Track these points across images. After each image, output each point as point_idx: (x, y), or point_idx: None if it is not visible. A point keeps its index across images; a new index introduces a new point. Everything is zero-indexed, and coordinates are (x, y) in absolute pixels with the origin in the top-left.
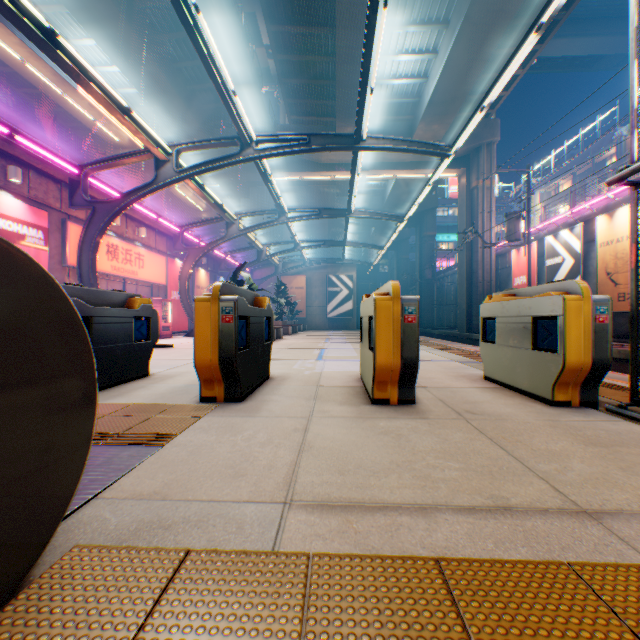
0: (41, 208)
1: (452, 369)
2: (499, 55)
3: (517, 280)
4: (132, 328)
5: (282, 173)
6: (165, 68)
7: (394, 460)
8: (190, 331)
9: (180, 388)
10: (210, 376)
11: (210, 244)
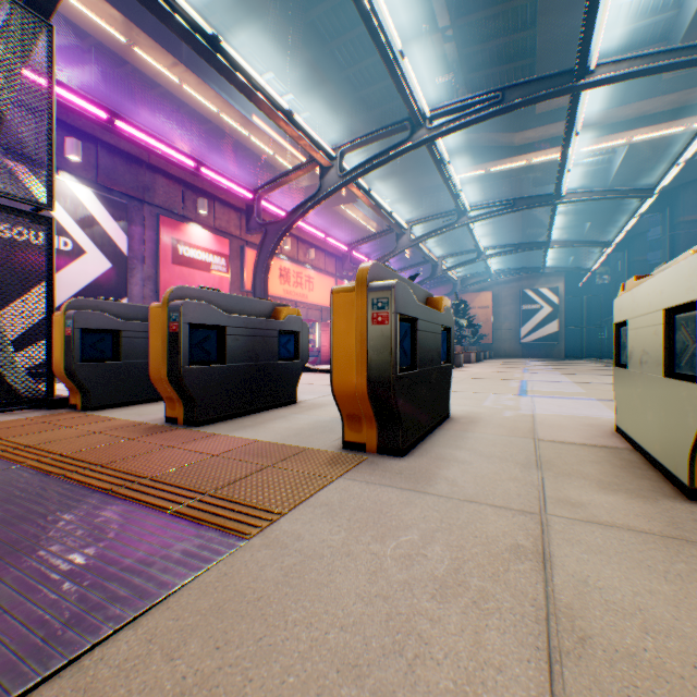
0: (224, 237)
1: None
2: None
3: None
4: (275, 343)
5: (461, 169)
6: (333, 79)
7: None
8: None
9: (323, 423)
10: (354, 410)
11: (378, 260)
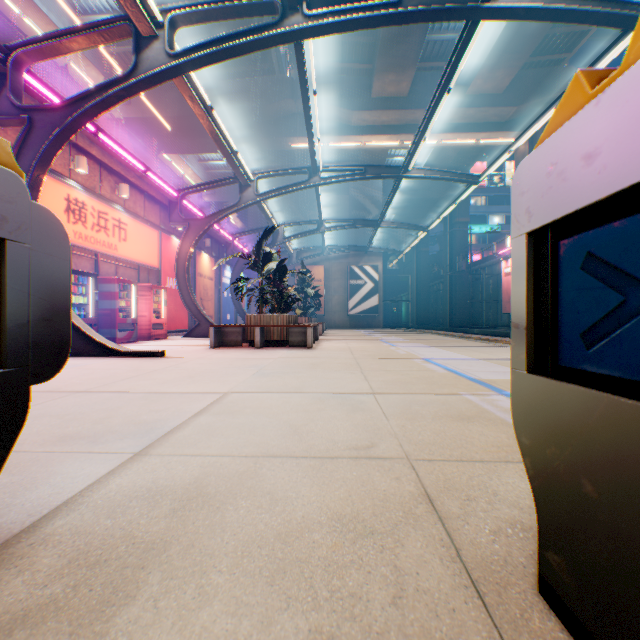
0: None
1: None
2: None
3: None
4: None
5: (302, 137)
6: None
7: None
8: (190, 330)
9: None
10: None
11: (217, 214)
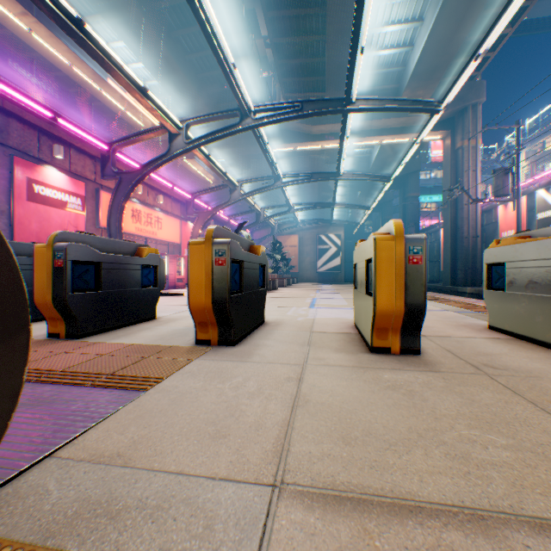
0: (80, 180)
1: (449, 318)
2: (486, 16)
3: (504, 234)
4: (140, 275)
5: (277, 145)
6: (179, 60)
7: (413, 427)
8: None
9: (180, 330)
10: (204, 319)
11: (216, 208)
